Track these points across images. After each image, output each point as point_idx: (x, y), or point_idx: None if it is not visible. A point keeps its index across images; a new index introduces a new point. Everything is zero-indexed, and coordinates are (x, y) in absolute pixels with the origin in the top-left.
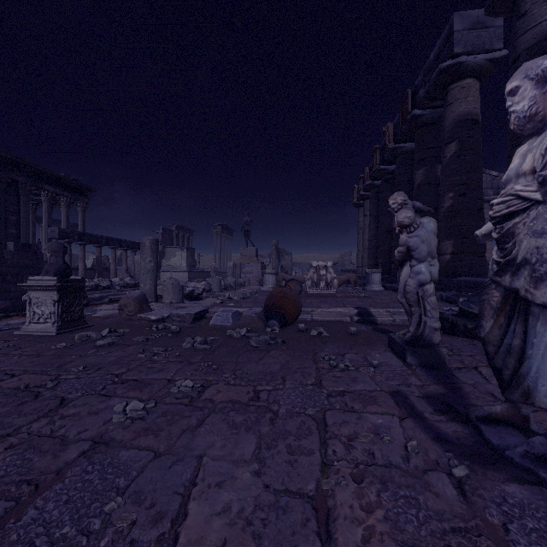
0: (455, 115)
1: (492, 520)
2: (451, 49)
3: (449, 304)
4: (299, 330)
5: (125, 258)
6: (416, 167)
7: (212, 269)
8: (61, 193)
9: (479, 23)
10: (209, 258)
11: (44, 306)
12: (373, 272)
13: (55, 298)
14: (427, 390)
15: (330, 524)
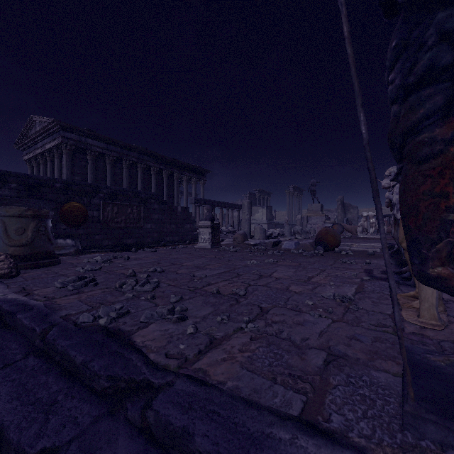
0: None
1: (365, 283)
2: None
3: None
4: (335, 252)
5: (227, 214)
6: None
7: (285, 222)
8: (192, 176)
9: None
10: (283, 214)
11: (205, 235)
12: None
13: (210, 231)
14: None
15: (312, 278)
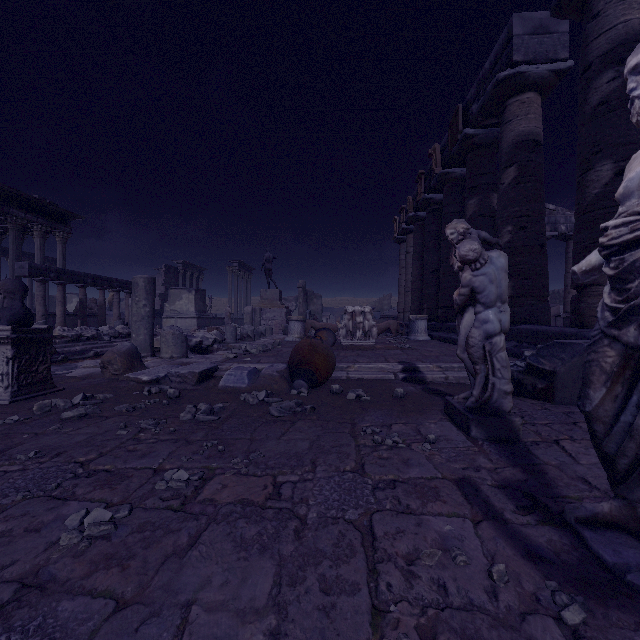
0: (515, 135)
1: None
2: (510, 57)
3: (509, 357)
4: (333, 392)
5: (117, 301)
6: (468, 196)
7: (226, 315)
8: (34, 220)
9: (542, 27)
10: (224, 302)
11: None
12: (418, 318)
13: (9, 354)
14: (502, 475)
15: None
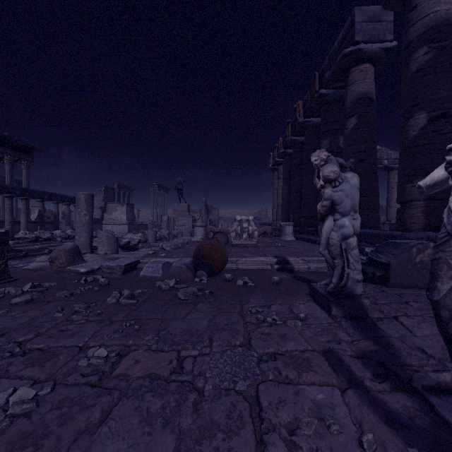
0: (356, 94)
1: None
2: (353, 38)
3: None
4: (226, 280)
5: (67, 212)
6: (322, 138)
7: (149, 222)
8: (4, 151)
9: (375, 17)
10: (148, 213)
11: None
12: (287, 225)
13: None
14: (358, 347)
15: None
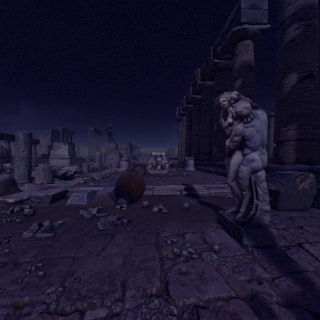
0: (241, 62)
1: None
2: (239, 19)
3: None
4: (143, 206)
5: None
6: (215, 95)
7: (87, 157)
8: None
9: (255, 5)
10: (86, 150)
11: None
12: (189, 159)
13: None
14: (282, 288)
15: None
